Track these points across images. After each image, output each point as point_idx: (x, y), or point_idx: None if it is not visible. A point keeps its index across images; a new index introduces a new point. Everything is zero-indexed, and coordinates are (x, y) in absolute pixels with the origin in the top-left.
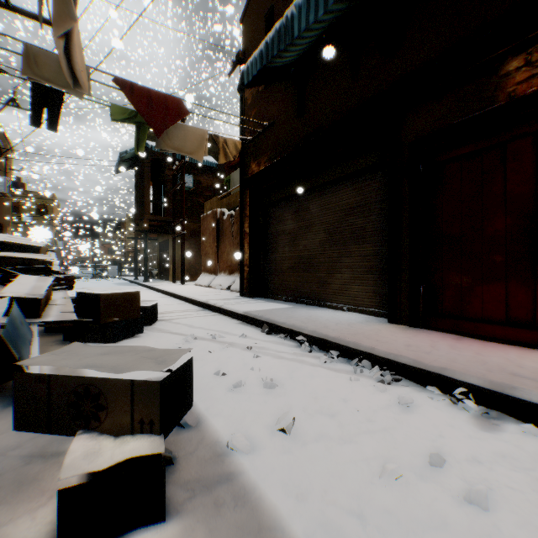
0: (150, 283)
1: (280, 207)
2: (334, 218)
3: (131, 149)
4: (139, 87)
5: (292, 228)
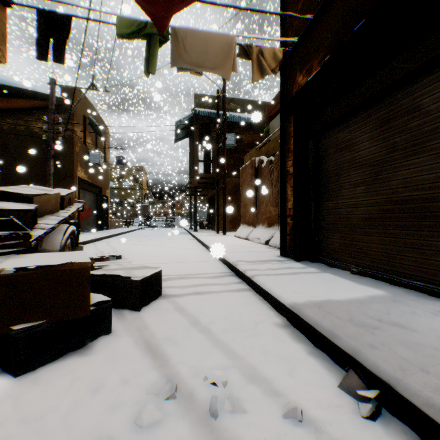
0: (197, 233)
1: (345, 125)
2: None
3: (184, 118)
4: None
5: (371, 153)
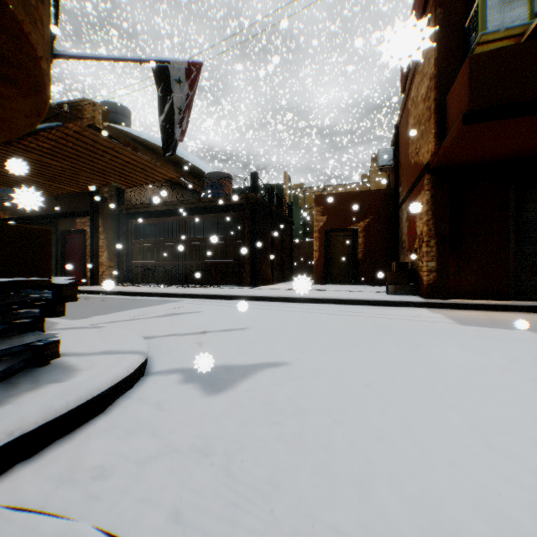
0: None
1: None
2: None
3: None
4: None
5: None
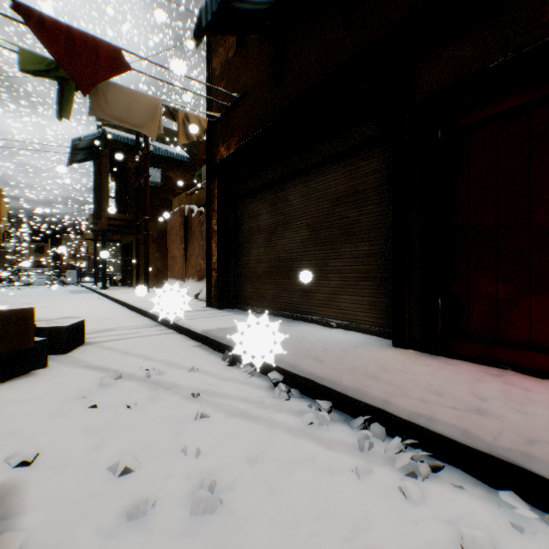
0: (108, 291)
1: (254, 199)
2: (320, 210)
3: (86, 136)
4: (54, 22)
5: (268, 224)
